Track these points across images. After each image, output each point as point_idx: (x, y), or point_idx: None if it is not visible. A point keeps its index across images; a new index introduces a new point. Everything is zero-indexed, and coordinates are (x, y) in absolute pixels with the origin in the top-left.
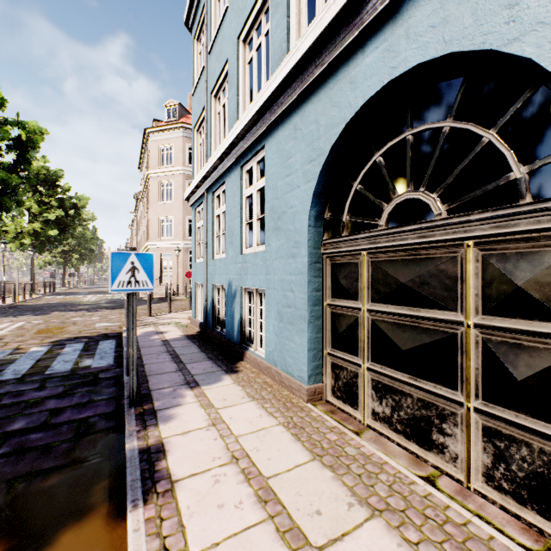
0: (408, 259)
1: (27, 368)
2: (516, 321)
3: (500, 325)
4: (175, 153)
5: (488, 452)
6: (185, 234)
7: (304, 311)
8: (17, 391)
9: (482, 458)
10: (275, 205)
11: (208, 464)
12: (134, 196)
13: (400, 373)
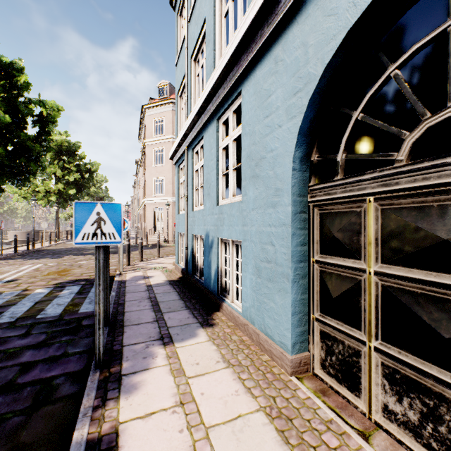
0: None
1: (24, 311)
2: None
3: None
4: (166, 124)
5: None
6: (174, 191)
7: (287, 268)
8: (3, 337)
9: None
10: (252, 151)
11: None
12: (136, 162)
13: (436, 367)
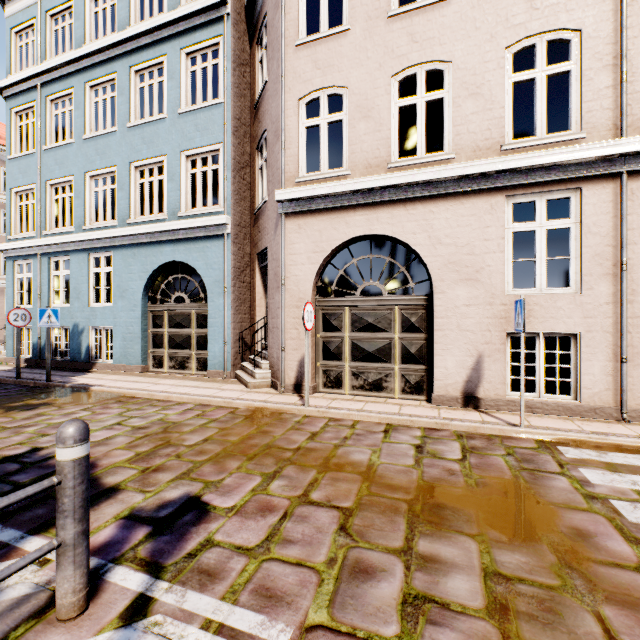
0: (180, 314)
1: None
2: (202, 330)
3: (199, 331)
4: None
5: (197, 363)
6: None
7: (140, 334)
8: None
9: (196, 365)
10: (121, 285)
11: (110, 382)
12: None
13: (178, 350)
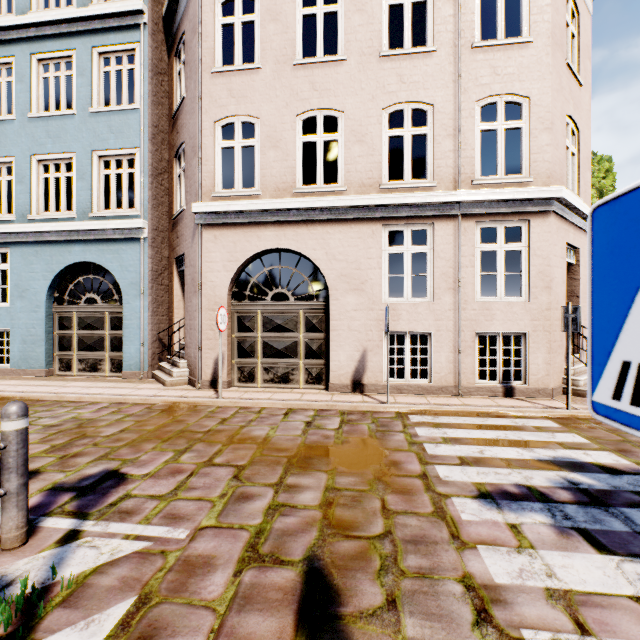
0: (92, 316)
1: None
2: (116, 331)
3: (114, 333)
4: None
5: (111, 364)
6: None
7: (44, 336)
8: None
9: (110, 367)
10: (20, 284)
11: (9, 387)
12: None
13: (89, 352)
